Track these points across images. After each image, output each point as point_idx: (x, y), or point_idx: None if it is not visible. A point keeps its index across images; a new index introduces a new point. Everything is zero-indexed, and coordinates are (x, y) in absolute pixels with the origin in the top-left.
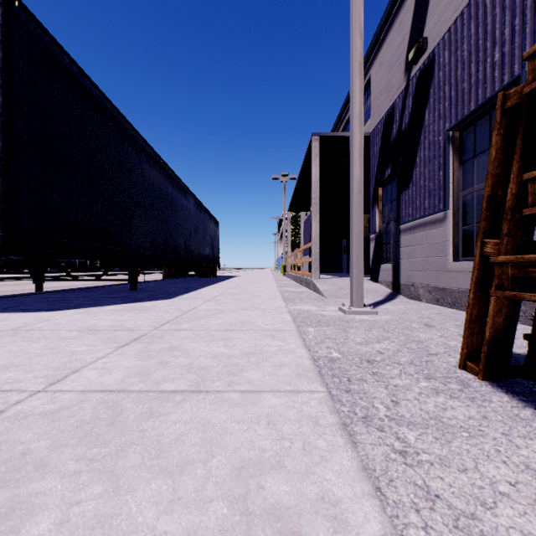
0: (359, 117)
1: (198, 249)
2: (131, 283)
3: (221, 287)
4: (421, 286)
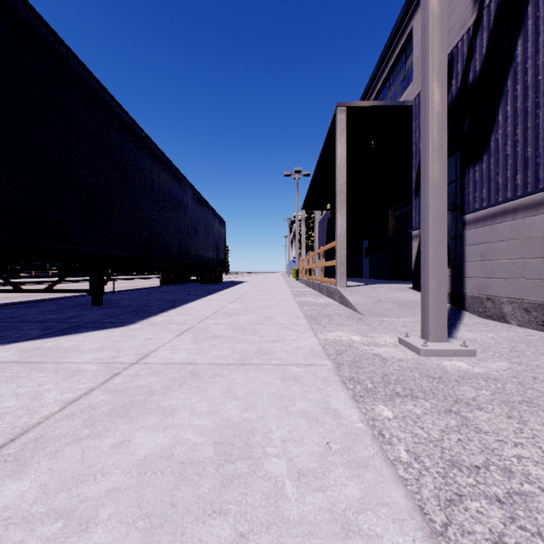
0: (440, 22)
1: (197, 251)
2: (94, 295)
3: (220, 299)
4: (508, 300)
